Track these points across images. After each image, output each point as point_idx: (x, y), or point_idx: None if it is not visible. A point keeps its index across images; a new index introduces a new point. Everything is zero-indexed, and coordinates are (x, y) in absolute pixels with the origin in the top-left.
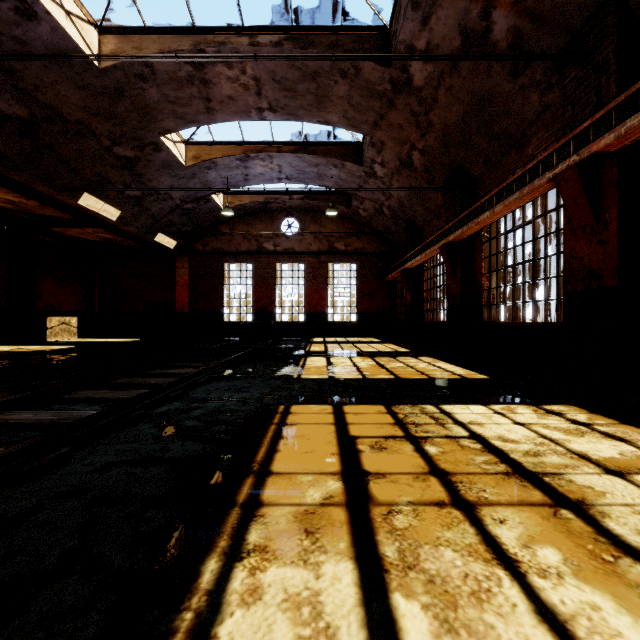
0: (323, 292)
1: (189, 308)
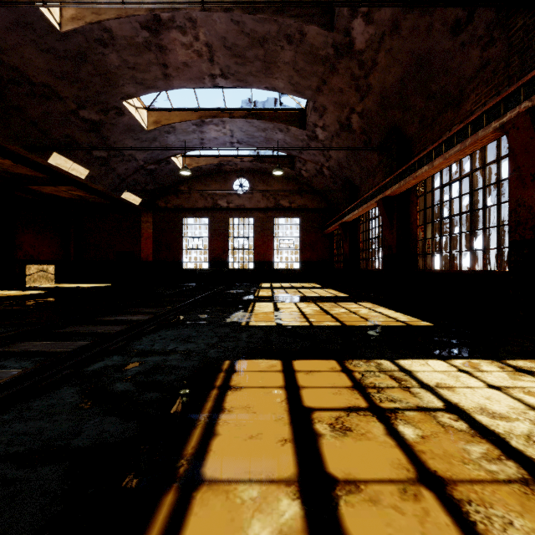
0: (270, 243)
1: (153, 257)
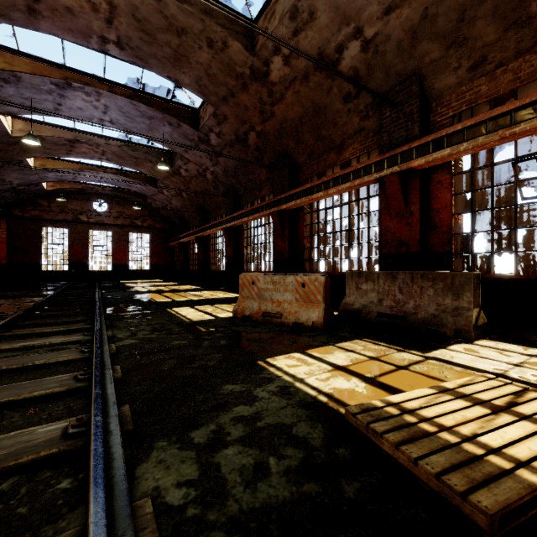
0: (126, 251)
1: (7, 260)
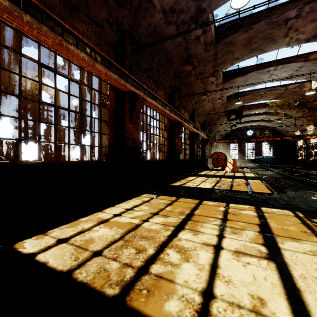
0: None
1: None
